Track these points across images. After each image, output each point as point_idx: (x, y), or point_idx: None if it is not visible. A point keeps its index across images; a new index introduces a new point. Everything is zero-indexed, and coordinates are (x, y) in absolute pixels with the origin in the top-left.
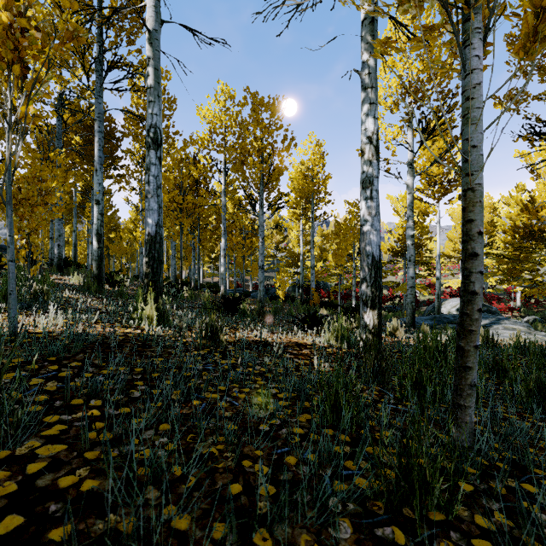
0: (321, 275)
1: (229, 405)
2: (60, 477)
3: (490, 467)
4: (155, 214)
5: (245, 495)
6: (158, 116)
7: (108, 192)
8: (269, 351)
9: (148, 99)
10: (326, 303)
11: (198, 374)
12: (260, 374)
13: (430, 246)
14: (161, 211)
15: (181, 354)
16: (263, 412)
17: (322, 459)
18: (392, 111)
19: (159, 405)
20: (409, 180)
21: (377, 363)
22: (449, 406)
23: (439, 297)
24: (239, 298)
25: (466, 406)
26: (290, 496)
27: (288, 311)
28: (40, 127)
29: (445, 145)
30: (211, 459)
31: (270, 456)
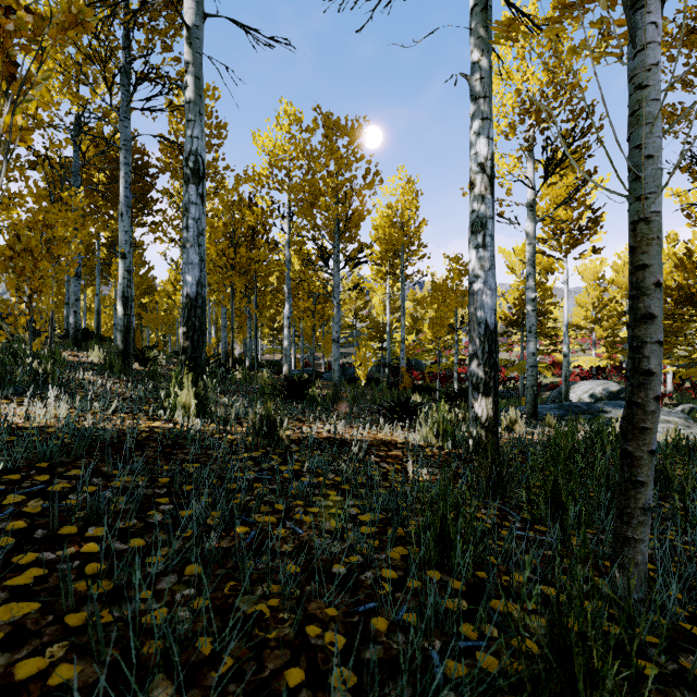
0: (413, 352)
1: (289, 534)
2: (19, 660)
3: (674, 630)
4: (196, 269)
5: (309, 688)
6: (199, 140)
7: (141, 245)
8: (346, 453)
9: (186, 117)
10: (420, 387)
11: (246, 488)
12: (334, 485)
13: (555, 313)
14: (204, 265)
15: (224, 458)
16: (337, 544)
17: (428, 629)
18: (506, 137)
19: (189, 534)
20: (530, 227)
21: (495, 470)
22: (597, 531)
23: (567, 379)
24: (307, 380)
25: (636, 539)
26: (379, 688)
27: (372, 398)
28: (53, 161)
29: (575, 182)
30: (258, 624)
31: (349, 618)
